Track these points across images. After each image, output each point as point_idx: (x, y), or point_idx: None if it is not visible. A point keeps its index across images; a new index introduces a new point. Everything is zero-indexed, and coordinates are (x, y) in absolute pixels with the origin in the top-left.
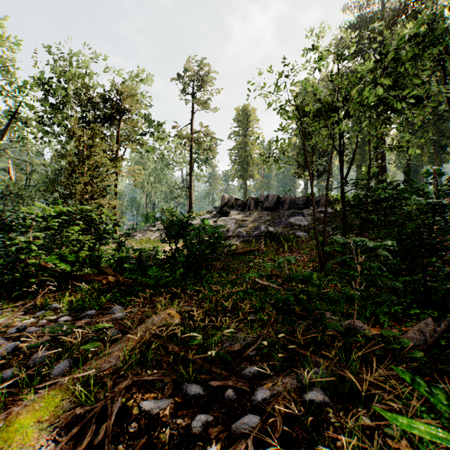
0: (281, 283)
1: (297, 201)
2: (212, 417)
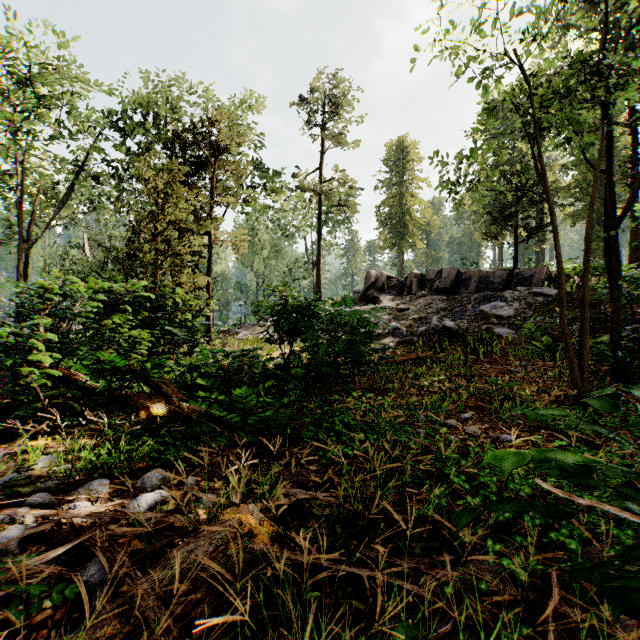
0: (617, 488)
1: (492, 278)
2: None
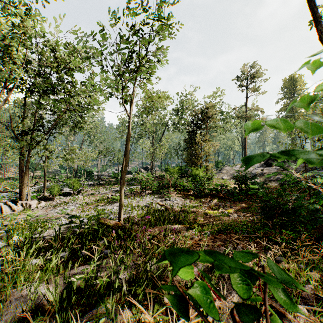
0: None
1: None
2: (253, 215)
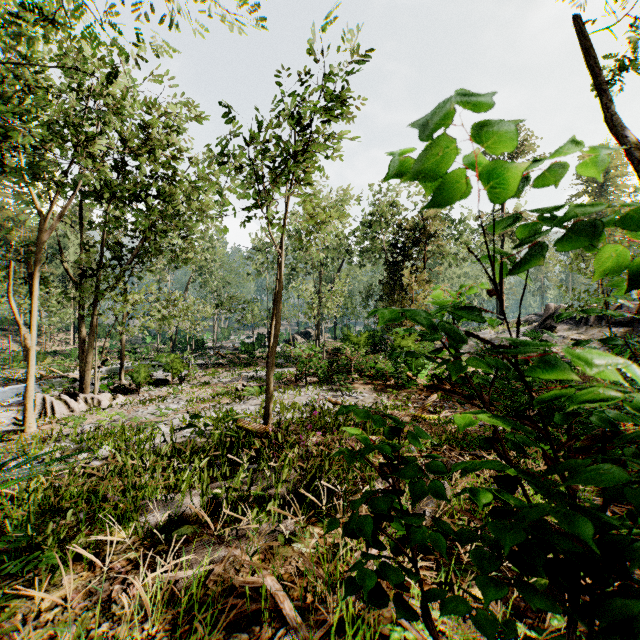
0: None
1: None
2: None
